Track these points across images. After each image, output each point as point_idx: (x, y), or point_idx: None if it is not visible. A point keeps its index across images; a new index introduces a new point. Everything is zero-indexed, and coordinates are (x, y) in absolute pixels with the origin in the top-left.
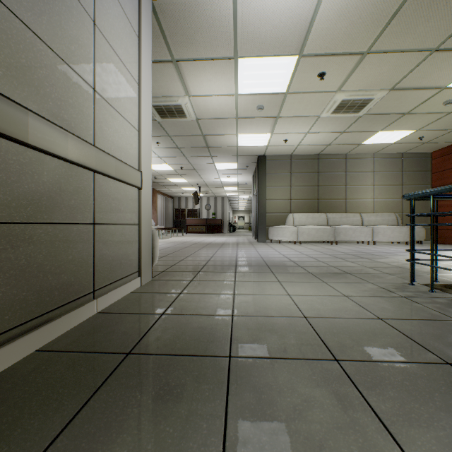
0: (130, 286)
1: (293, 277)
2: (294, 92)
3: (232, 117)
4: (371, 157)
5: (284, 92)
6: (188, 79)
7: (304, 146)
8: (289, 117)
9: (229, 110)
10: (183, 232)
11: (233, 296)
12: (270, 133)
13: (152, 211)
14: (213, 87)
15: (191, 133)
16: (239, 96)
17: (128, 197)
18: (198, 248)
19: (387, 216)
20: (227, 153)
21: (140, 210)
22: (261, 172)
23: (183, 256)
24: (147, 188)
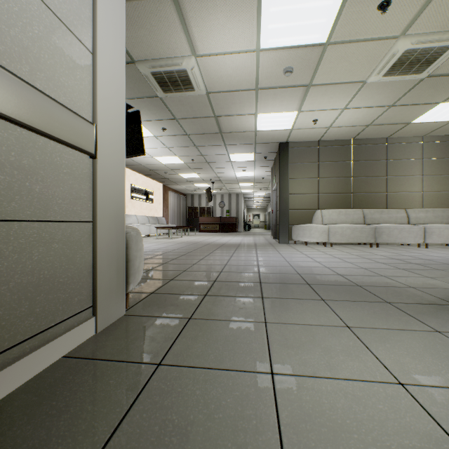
0: (62, 343)
1: (367, 315)
2: (338, 42)
3: (250, 88)
4: (419, 140)
5: (324, 43)
6: (194, 26)
7: (336, 128)
8: (324, 85)
9: (247, 77)
10: (195, 230)
11: (271, 383)
12: (296, 110)
13: (163, 209)
14: (227, 38)
15: (201, 114)
16: (261, 53)
17: (61, 168)
18: (209, 252)
19: (440, 212)
20: (243, 141)
21: (94, 196)
22: (283, 162)
23: (188, 264)
24: (114, 159)
